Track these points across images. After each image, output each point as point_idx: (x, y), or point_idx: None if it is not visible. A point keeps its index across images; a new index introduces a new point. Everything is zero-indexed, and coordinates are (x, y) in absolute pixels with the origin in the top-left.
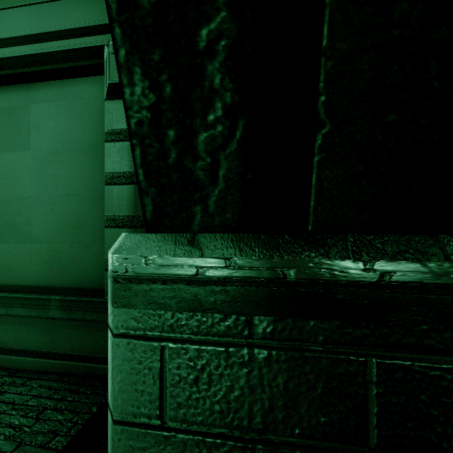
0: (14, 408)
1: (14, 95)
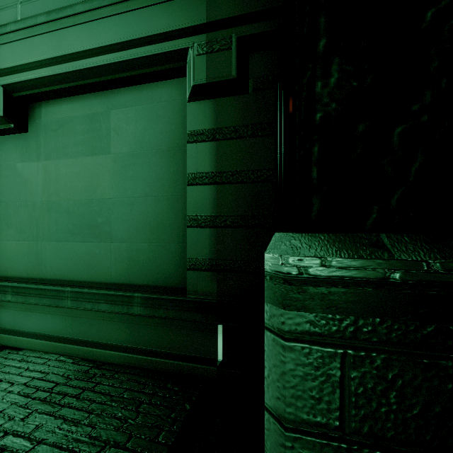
0: (112, 399)
1: (95, 102)
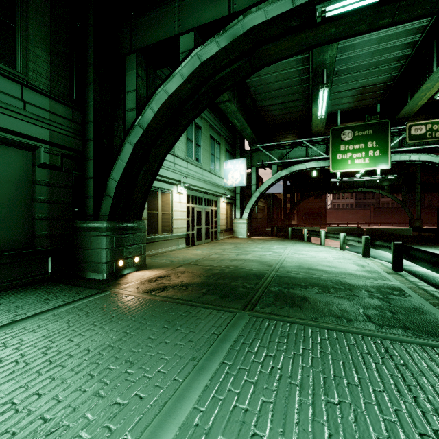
0: (20, 292)
1: None
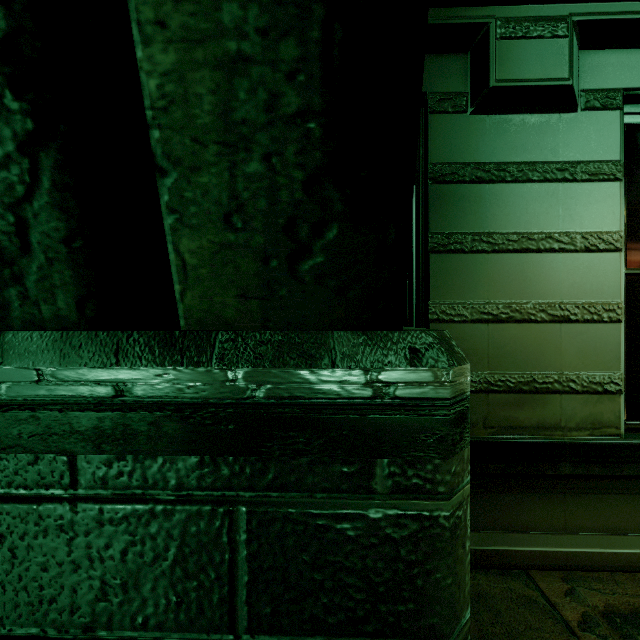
0: None
1: None
